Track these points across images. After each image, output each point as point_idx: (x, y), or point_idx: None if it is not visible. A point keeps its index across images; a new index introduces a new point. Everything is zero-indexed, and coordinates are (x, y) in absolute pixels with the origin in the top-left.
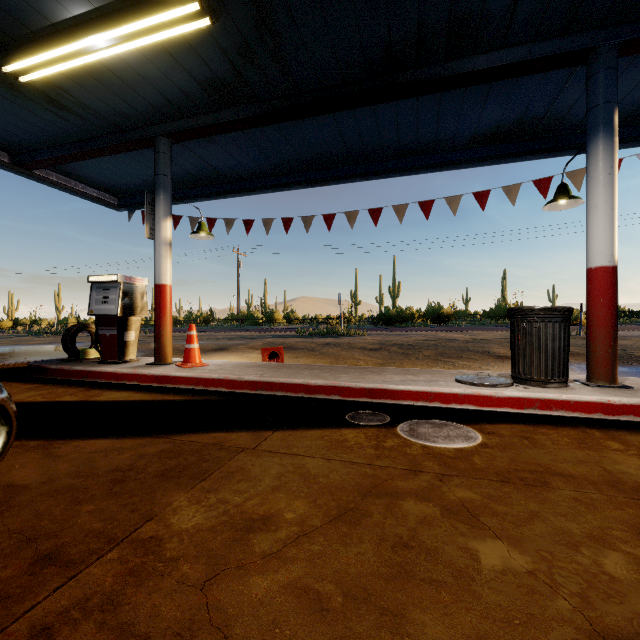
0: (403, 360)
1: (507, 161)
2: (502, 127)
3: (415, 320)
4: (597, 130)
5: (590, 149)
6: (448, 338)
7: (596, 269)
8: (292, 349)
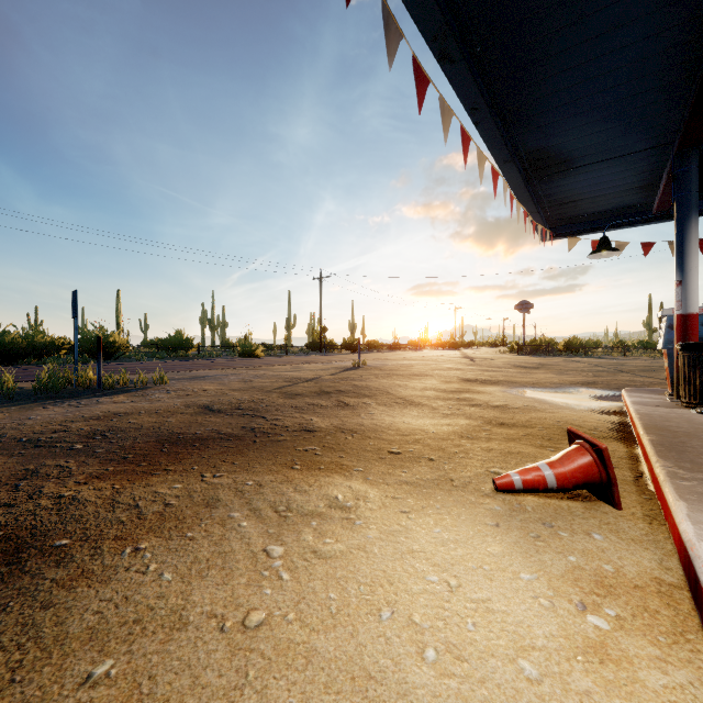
0: (466, 413)
1: (518, 189)
2: (559, 156)
3: (56, 352)
4: (697, 210)
5: (692, 222)
6: (306, 377)
7: (696, 315)
8: (243, 439)
